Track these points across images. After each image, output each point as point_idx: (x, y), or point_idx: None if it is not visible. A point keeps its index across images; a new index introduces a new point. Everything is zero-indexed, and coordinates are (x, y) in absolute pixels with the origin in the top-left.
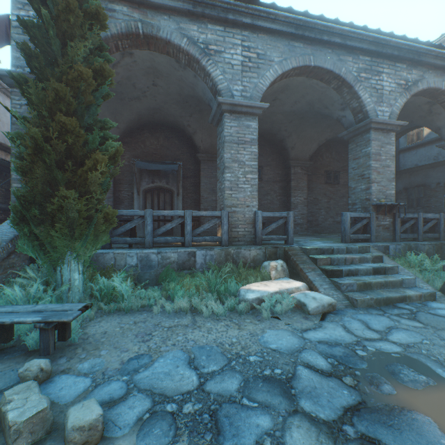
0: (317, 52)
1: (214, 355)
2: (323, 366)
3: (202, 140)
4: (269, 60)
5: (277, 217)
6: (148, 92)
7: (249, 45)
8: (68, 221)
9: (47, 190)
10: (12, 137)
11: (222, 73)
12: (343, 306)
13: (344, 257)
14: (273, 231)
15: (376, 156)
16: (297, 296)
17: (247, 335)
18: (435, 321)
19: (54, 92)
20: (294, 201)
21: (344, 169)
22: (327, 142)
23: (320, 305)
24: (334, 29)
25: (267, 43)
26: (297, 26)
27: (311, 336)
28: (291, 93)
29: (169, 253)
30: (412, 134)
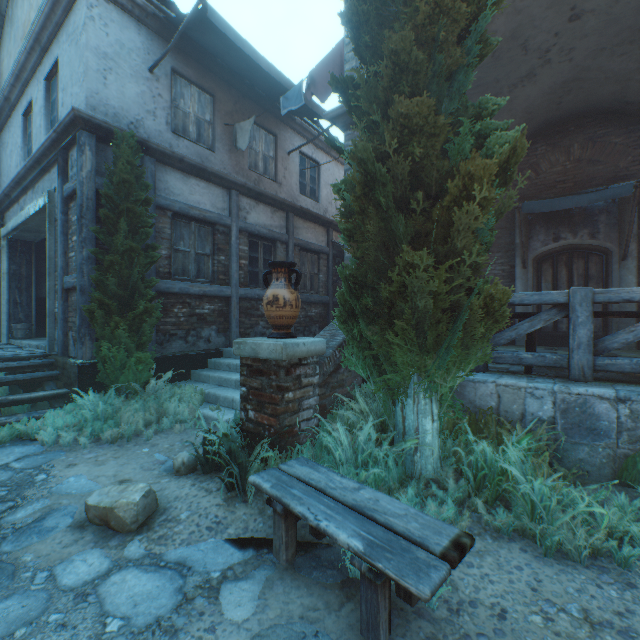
0: None
1: None
2: None
3: None
4: None
5: None
6: (553, 48)
7: None
8: (413, 316)
9: (381, 261)
10: (339, 189)
11: None
12: None
13: None
14: None
15: None
16: None
17: None
18: None
19: (390, 61)
20: None
21: None
22: None
23: None
24: None
25: None
26: None
27: None
28: None
29: None
30: None
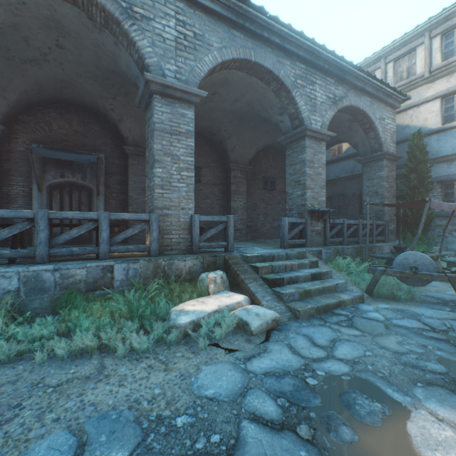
0: (258, 48)
1: (122, 429)
2: (273, 413)
3: (131, 130)
4: (208, 44)
5: (217, 223)
6: (51, 56)
7: (184, 20)
8: None
9: None
10: None
11: (151, 45)
12: (286, 320)
13: (285, 264)
14: (213, 237)
15: (310, 163)
16: (239, 314)
17: (176, 379)
18: (370, 326)
19: None
20: (234, 205)
21: (280, 176)
22: (265, 149)
23: (264, 322)
24: (274, 28)
25: (205, 24)
26: (238, 13)
27: (256, 366)
28: (232, 89)
29: (73, 269)
30: (335, 149)
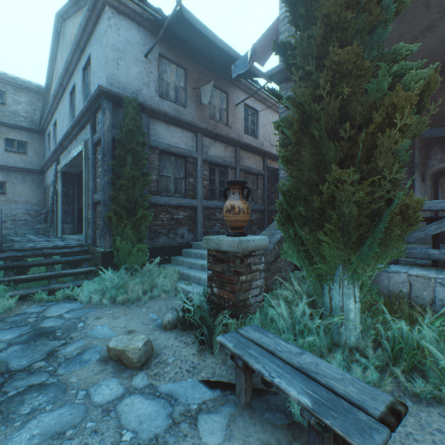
0: None
1: None
2: None
3: None
4: None
5: None
6: None
7: None
8: (340, 220)
9: (312, 178)
10: (277, 126)
11: None
12: None
13: None
14: None
15: None
16: None
17: None
18: None
19: (323, 23)
20: None
21: None
22: None
23: None
24: None
25: None
26: None
27: None
28: None
29: None
30: None
